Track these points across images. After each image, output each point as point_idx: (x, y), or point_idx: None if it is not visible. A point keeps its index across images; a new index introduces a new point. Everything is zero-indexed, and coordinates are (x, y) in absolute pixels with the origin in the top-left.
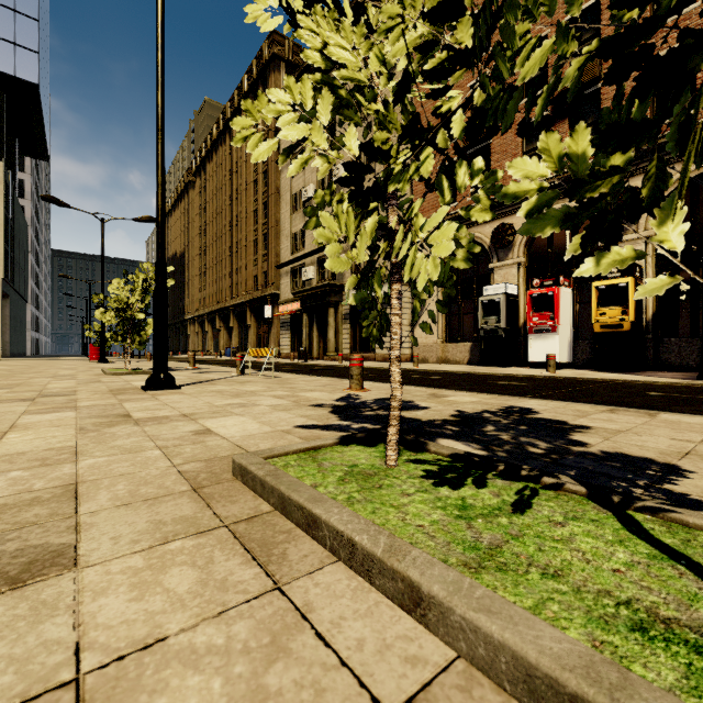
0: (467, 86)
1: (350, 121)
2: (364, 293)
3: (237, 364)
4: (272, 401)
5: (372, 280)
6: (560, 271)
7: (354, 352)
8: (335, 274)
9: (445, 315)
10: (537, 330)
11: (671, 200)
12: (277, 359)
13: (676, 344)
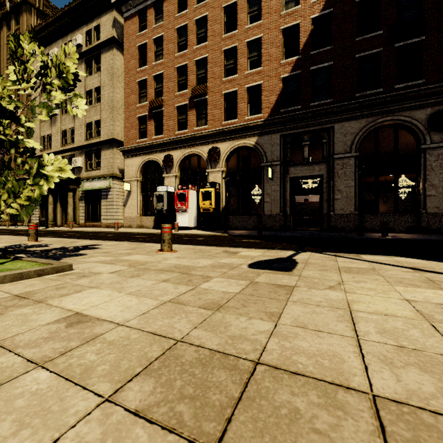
0: (152, 75)
1: None
2: None
3: None
4: None
5: None
6: (193, 182)
7: (87, 221)
8: (74, 169)
9: (142, 201)
10: (179, 210)
11: None
12: (25, 227)
13: (232, 218)
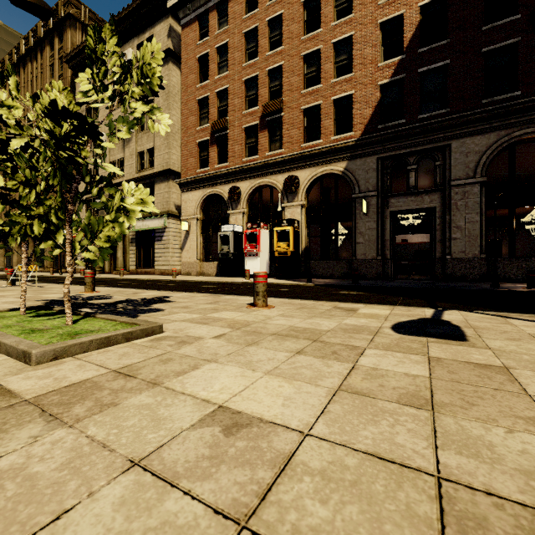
0: (215, 91)
1: (3, 171)
2: (1, 245)
3: (8, 277)
4: (11, 299)
5: (8, 240)
6: (265, 219)
7: (139, 268)
8: None
9: (202, 243)
10: (249, 254)
11: (61, 230)
12: None
13: (314, 263)
